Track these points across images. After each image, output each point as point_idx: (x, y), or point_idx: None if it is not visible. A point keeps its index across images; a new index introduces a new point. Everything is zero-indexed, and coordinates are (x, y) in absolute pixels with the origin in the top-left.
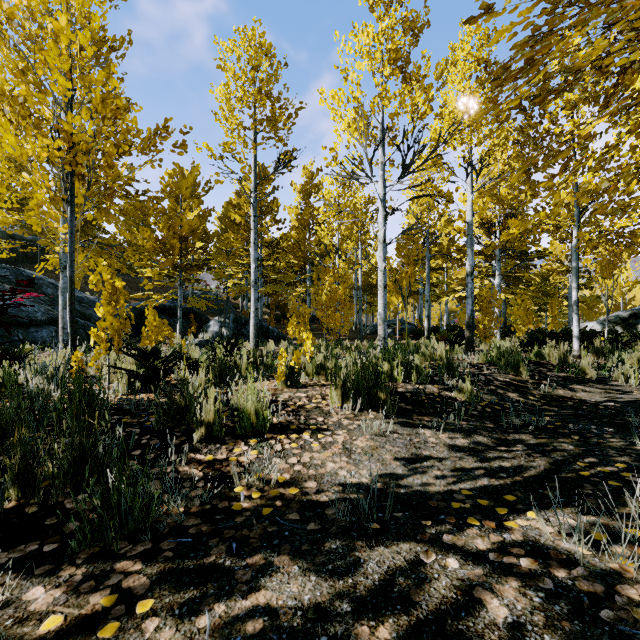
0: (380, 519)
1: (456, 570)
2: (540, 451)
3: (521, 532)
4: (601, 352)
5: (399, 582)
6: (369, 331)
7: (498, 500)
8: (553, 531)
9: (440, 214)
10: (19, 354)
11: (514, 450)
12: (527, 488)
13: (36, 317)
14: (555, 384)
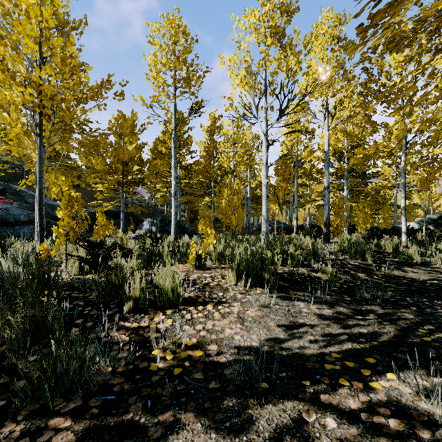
0: (268, 378)
1: (334, 429)
2: (388, 319)
3: (384, 392)
4: (422, 243)
5: (286, 441)
6: (255, 228)
7: (361, 362)
8: (411, 392)
9: (305, 146)
10: (4, 245)
11: (368, 319)
12: (383, 351)
13: (20, 218)
14: (392, 267)
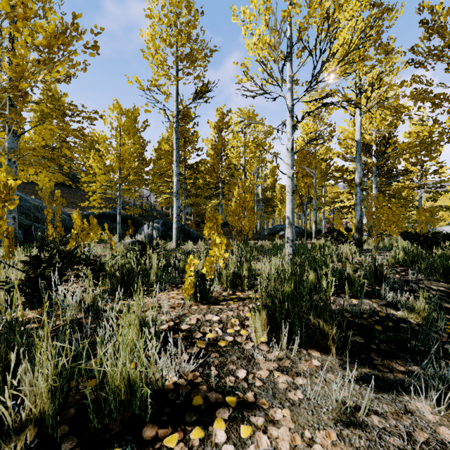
0: None
1: None
2: None
3: None
4: None
5: None
6: (267, 233)
7: None
8: None
9: (325, 141)
10: None
11: None
12: None
13: None
14: None
